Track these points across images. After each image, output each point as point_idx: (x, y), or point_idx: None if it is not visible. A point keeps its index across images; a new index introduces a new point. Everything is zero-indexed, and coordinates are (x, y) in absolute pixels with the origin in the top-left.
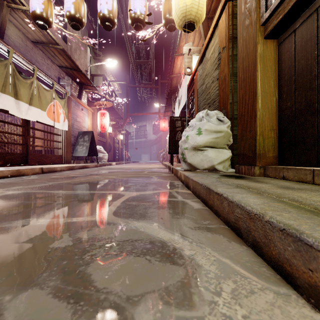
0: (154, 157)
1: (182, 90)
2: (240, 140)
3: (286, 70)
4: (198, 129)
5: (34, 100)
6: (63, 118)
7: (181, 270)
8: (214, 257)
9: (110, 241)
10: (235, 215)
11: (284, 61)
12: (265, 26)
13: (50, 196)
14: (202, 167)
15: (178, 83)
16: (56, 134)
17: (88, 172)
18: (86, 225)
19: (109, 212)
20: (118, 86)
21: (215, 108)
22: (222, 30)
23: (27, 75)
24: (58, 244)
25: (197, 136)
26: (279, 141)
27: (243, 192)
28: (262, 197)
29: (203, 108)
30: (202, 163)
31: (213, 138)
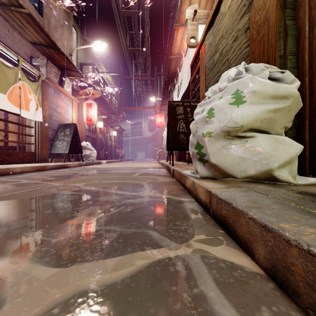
0: (150, 155)
1: (183, 72)
2: None
3: None
4: (235, 94)
5: None
6: (35, 105)
7: None
8: None
9: None
10: None
11: None
12: None
13: None
14: (243, 172)
15: (177, 68)
16: (26, 125)
17: (56, 175)
18: None
19: None
20: (111, 79)
21: None
22: None
23: None
24: None
25: (234, 107)
26: None
27: None
28: None
29: None
30: (244, 165)
31: (270, 110)
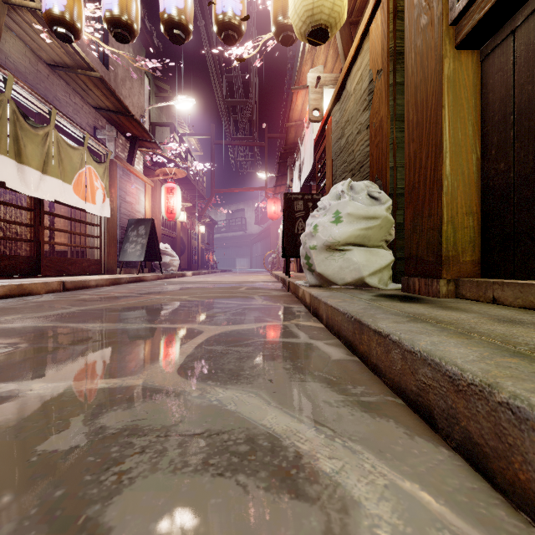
0: (258, 262)
1: (305, 149)
2: (411, 232)
3: (496, 105)
4: (335, 214)
5: (50, 165)
6: (102, 196)
7: (315, 516)
8: (385, 477)
9: (165, 435)
10: (419, 380)
11: (492, 89)
12: (457, 25)
13: (67, 334)
14: (342, 280)
15: (299, 137)
16: (90, 223)
17: (143, 289)
18: (121, 397)
19: (170, 367)
20: (196, 143)
21: (363, 178)
22: (376, 40)
23: (38, 122)
24: (56, 444)
25: (334, 225)
26: (483, 233)
27: (430, 331)
28: (474, 344)
29: (341, 179)
30: (342, 274)
31: (362, 229)
